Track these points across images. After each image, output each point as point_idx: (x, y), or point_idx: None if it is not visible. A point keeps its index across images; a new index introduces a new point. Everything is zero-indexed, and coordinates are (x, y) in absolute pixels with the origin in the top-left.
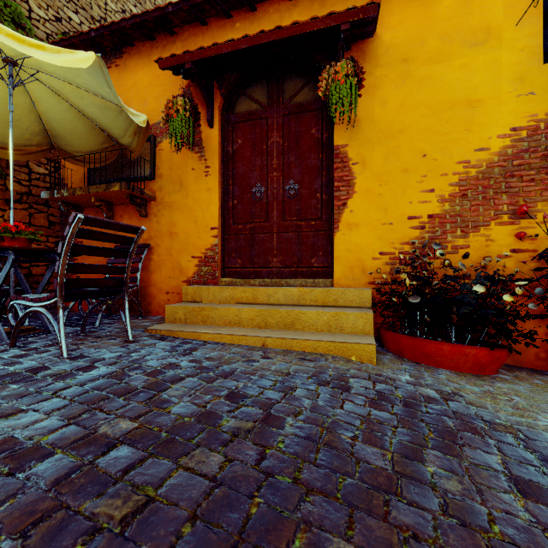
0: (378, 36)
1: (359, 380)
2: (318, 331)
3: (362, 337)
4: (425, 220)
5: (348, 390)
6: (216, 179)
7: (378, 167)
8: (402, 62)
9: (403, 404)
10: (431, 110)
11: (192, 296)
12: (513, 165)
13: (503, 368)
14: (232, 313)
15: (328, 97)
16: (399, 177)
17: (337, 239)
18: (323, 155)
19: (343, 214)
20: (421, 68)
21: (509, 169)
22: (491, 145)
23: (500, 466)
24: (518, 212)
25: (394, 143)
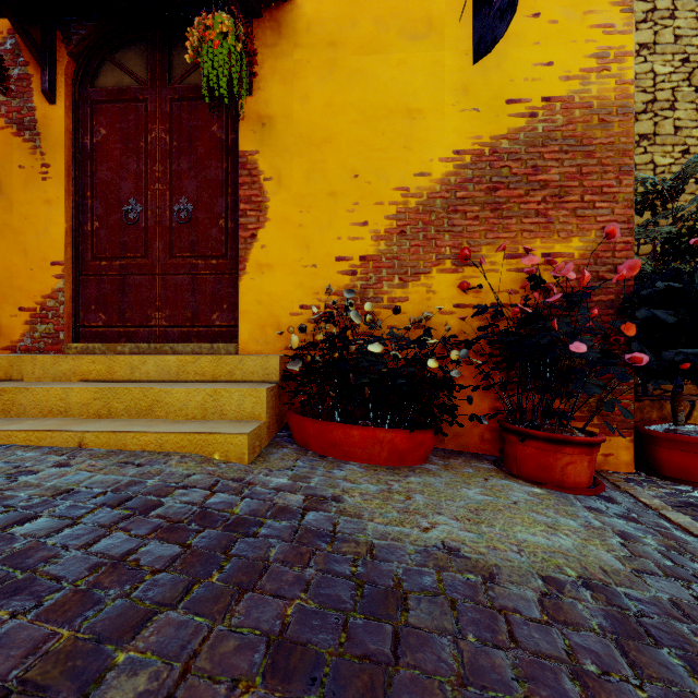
0: (298, 4)
1: (190, 491)
2: (189, 419)
3: (243, 424)
4: (356, 263)
5: (149, 510)
6: (60, 185)
7: (298, 186)
8: (328, 45)
9: (226, 525)
10: (365, 115)
11: (6, 371)
12: (456, 198)
13: (439, 455)
14: (54, 396)
15: (201, 66)
16: (325, 203)
17: (244, 285)
18: (228, 164)
19: (252, 250)
20: (352, 57)
21: (452, 202)
22: (433, 170)
23: (279, 621)
24: (460, 257)
25: (318, 155)
